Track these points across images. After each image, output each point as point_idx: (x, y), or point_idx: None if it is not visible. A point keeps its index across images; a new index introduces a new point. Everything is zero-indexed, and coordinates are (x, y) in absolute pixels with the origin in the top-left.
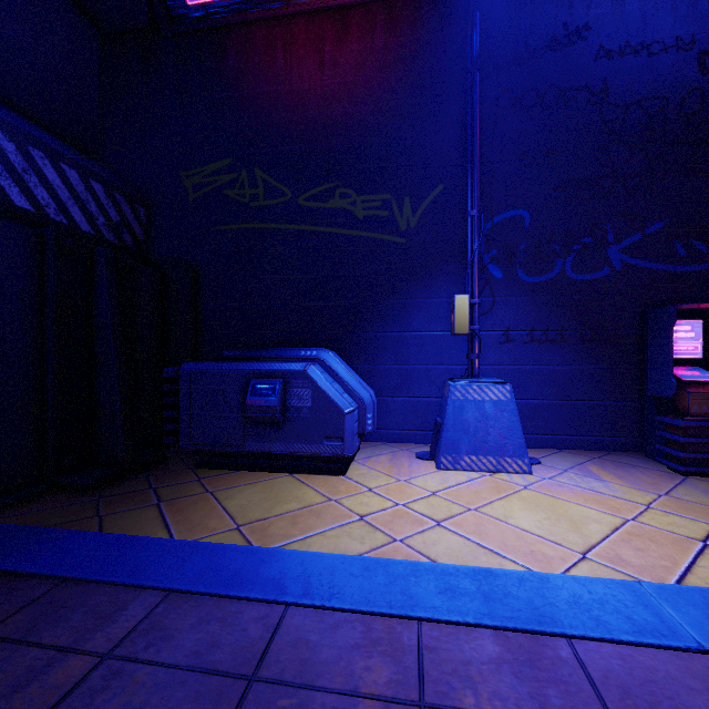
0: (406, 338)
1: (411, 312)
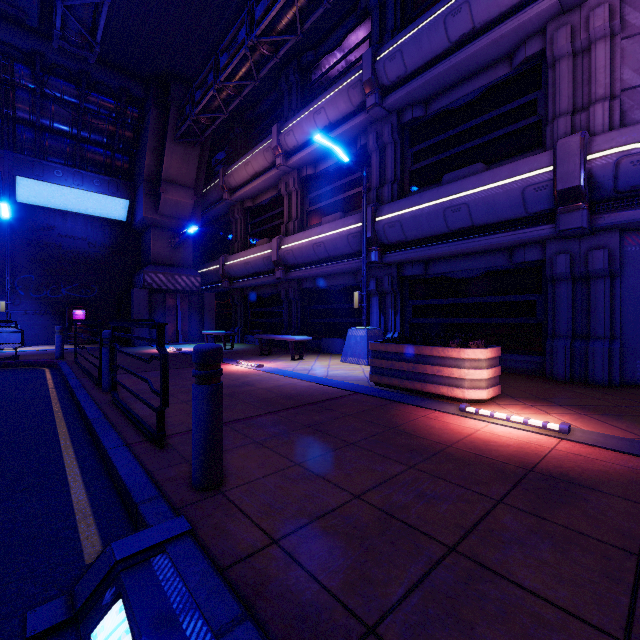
0: None
1: None
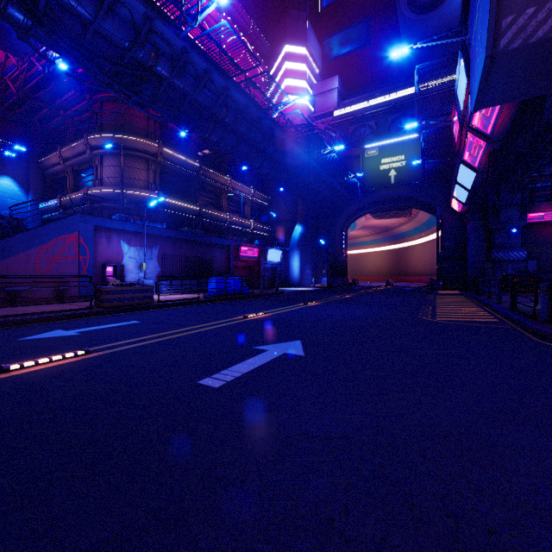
0: None
1: None
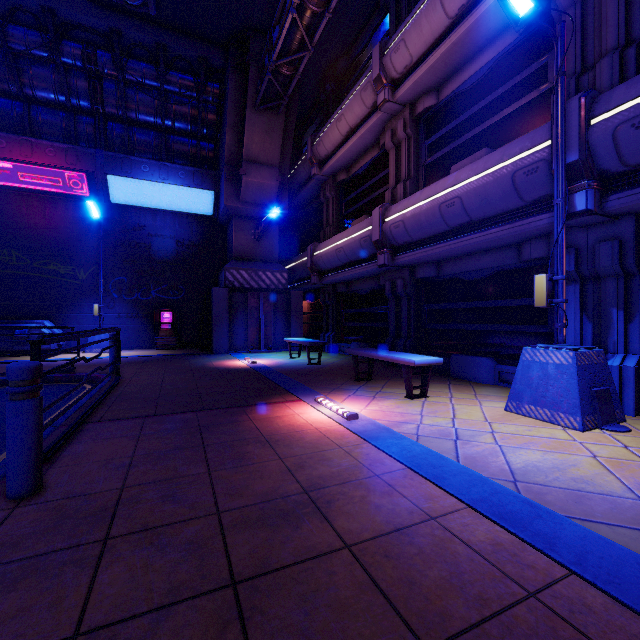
0: (82, 316)
1: (84, 307)
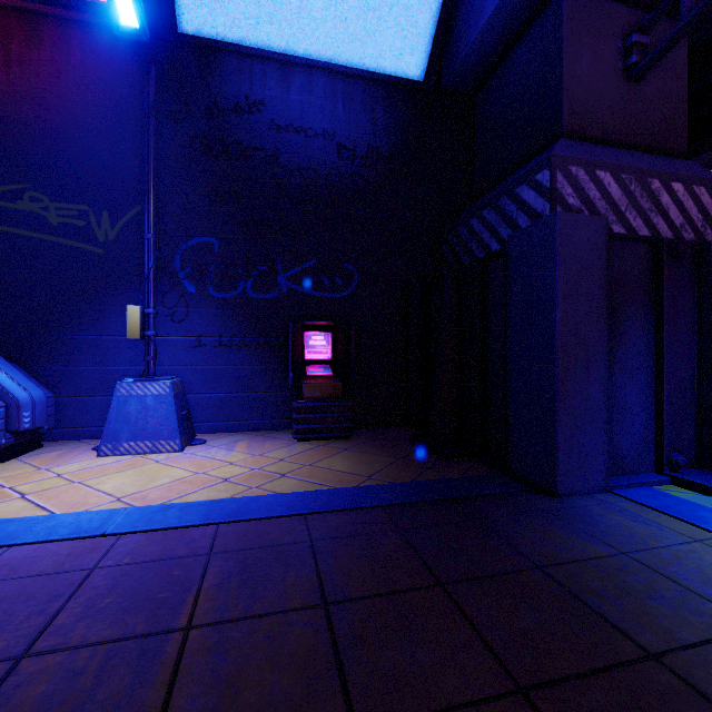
0: (104, 341)
1: (110, 318)
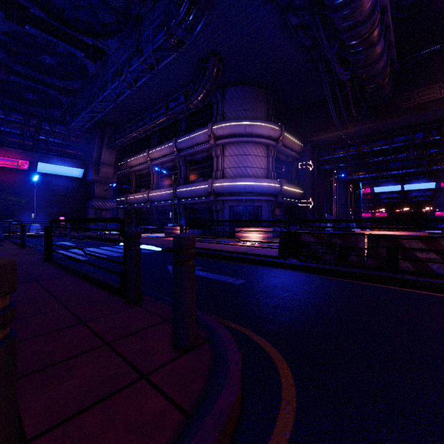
0: (23, 218)
1: (24, 215)
